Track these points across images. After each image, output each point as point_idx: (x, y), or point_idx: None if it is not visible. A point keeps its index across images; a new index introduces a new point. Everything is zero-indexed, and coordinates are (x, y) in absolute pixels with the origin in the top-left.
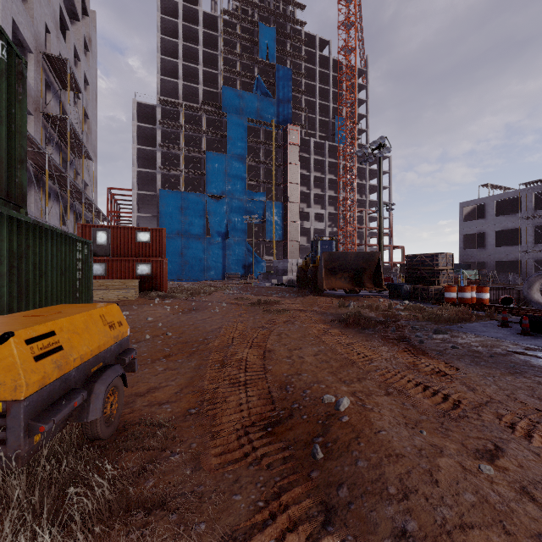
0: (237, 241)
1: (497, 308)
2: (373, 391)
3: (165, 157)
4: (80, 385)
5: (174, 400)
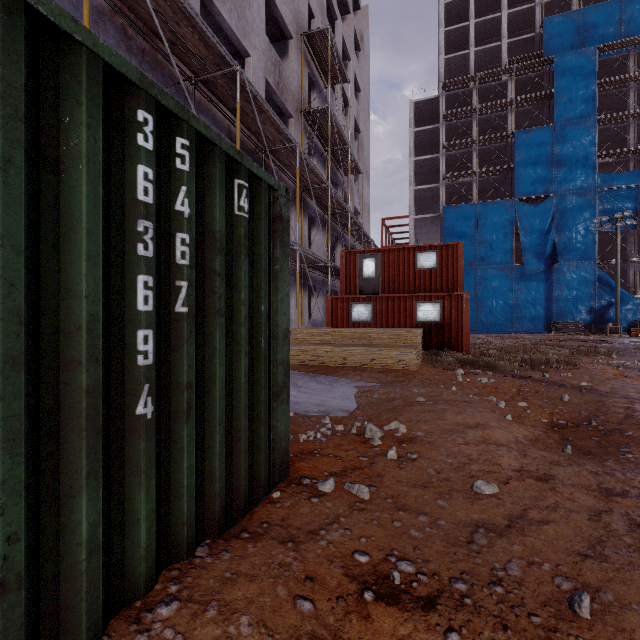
0: (575, 267)
1: None
2: None
3: (450, 162)
4: None
5: None
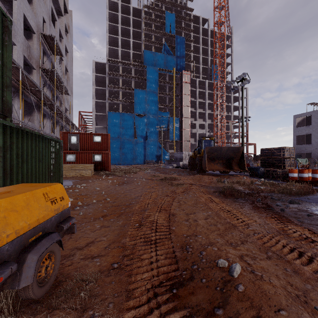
0: (152, 141)
1: None
2: (256, 254)
3: (111, 93)
4: (15, 256)
5: (103, 254)
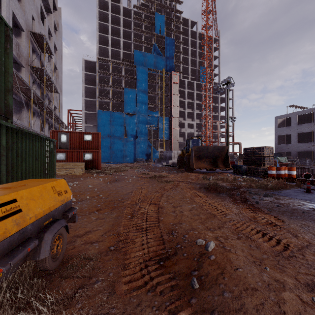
0: (142, 140)
1: (302, 180)
2: (229, 236)
3: (101, 91)
4: (35, 235)
5: (101, 240)
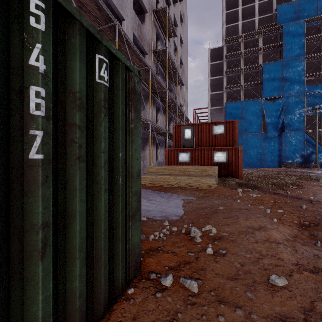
0: (294, 134)
1: None
2: None
3: (229, 80)
4: None
5: None
